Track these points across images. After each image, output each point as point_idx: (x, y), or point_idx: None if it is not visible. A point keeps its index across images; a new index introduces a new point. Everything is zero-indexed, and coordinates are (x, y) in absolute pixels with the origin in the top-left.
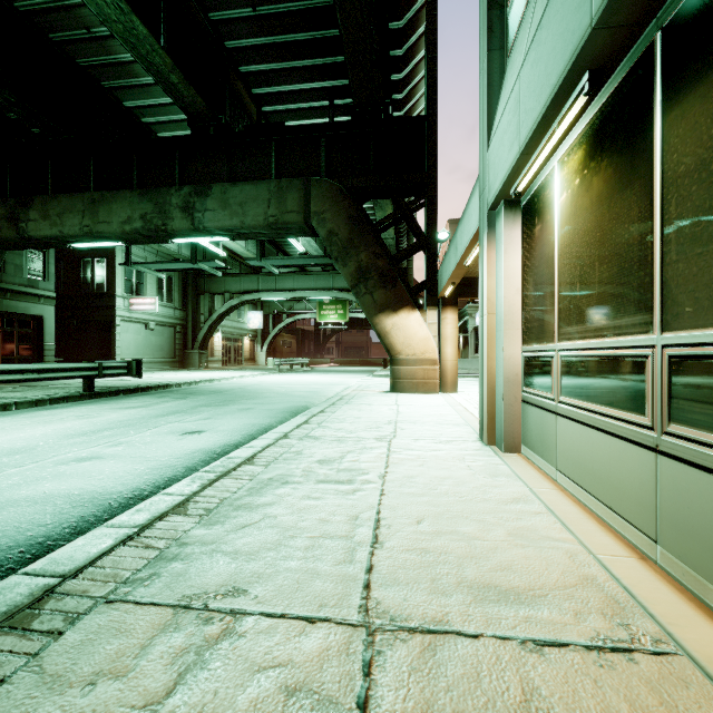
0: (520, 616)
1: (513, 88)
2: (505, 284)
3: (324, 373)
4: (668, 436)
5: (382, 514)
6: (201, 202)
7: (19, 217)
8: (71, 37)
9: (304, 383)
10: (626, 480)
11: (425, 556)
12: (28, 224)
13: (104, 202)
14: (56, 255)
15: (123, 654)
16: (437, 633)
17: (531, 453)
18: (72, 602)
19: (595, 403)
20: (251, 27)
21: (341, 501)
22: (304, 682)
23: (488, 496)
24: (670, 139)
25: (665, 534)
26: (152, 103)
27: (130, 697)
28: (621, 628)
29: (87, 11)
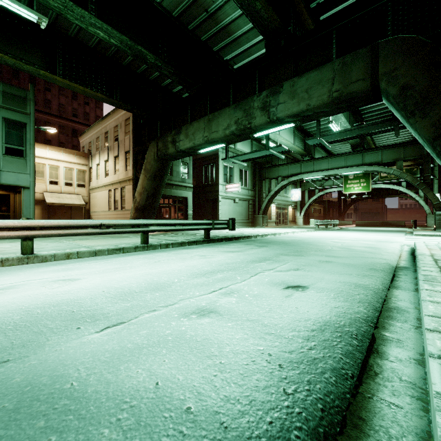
0: None
1: None
2: None
3: (358, 231)
4: None
5: None
6: (274, 99)
7: (176, 140)
8: (198, 22)
9: (351, 239)
10: None
11: None
12: (179, 143)
13: (214, 119)
14: (193, 166)
15: None
16: None
17: None
18: None
19: None
20: None
21: None
22: None
23: None
24: None
25: None
26: (240, 51)
27: None
28: None
29: None
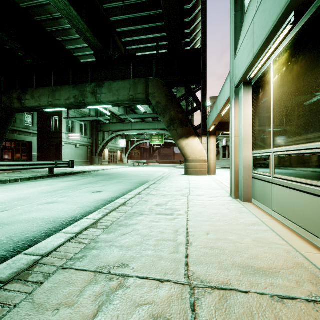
0: (268, 282)
1: (249, 27)
2: (243, 122)
3: (153, 167)
4: None
5: (189, 229)
6: (99, 90)
7: (22, 98)
8: (44, 18)
9: (145, 171)
10: (314, 215)
11: (213, 250)
12: (25, 101)
13: (57, 90)
14: (37, 115)
15: (71, 295)
16: (226, 290)
17: (257, 202)
18: (47, 268)
19: (295, 177)
20: (122, 10)
21: (168, 223)
22: (162, 313)
23: (239, 222)
24: None
25: None
26: (78, 47)
27: (76, 317)
28: None
29: (50, 6)
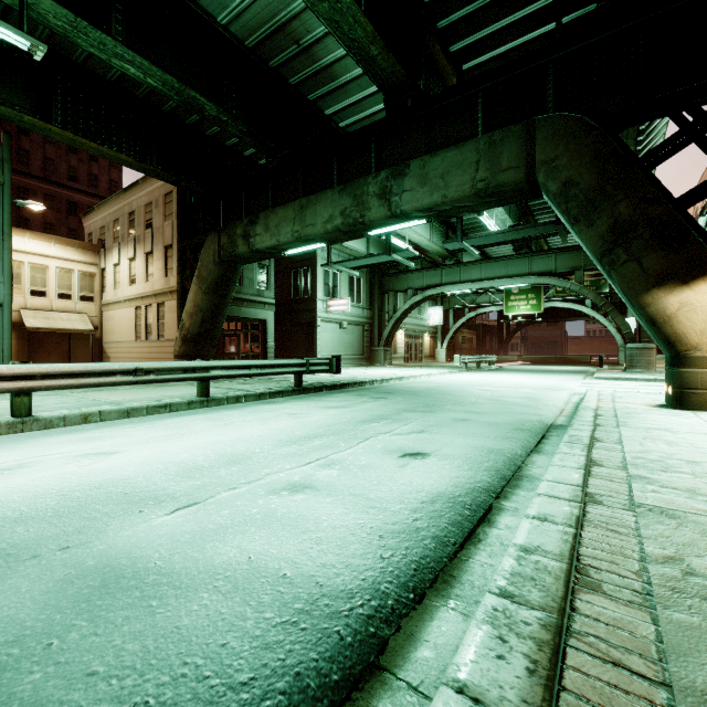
0: None
1: None
2: None
3: (521, 373)
4: None
5: None
6: (397, 184)
7: (250, 234)
8: (285, 58)
9: (508, 386)
10: None
11: None
12: (255, 238)
13: (310, 206)
14: (275, 269)
15: None
16: None
17: None
18: None
19: None
20: None
21: None
22: None
23: None
24: None
25: None
26: (348, 103)
27: None
28: None
29: (297, 23)
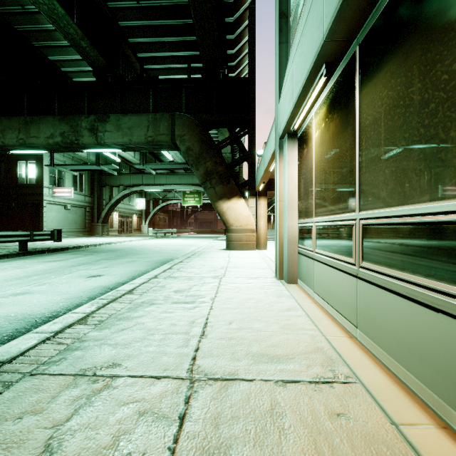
0: (278, 369)
1: (290, 68)
2: (288, 183)
3: (186, 238)
4: (362, 268)
5: (209, 319)
6: (102, 126)
7: None
8: (10, 10)
9: (172, 245)
10: (344, 295)
11: (230, 341)
12: None
13: (34, 123)
14: None
15: (40, 402)
16: (230, 380)
17: (302, 283)
18: (8, 376)
19: (331, 252)
20: (136, 13)
21: (185, 313)
22: (150, 409)
23: (273, 308)
24: (362, 105)
25: (360, 322)
26: (68, 58)
27: (44, 423)
28: (330, 372)
29: None
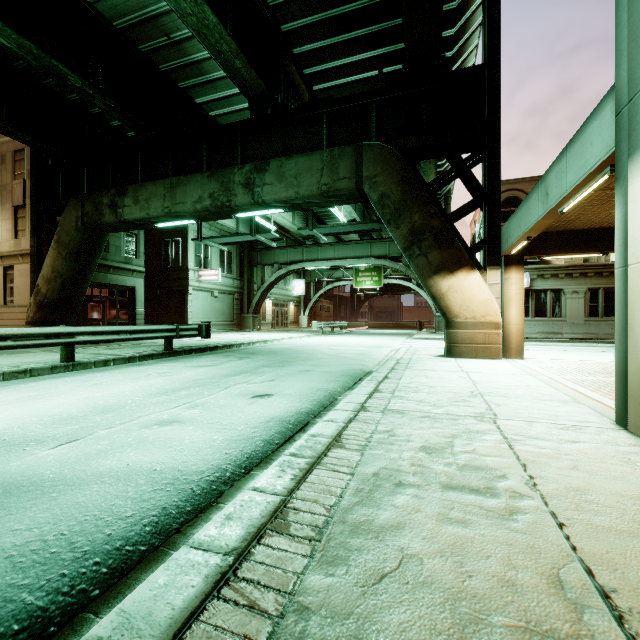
0: None
1: None
2: None
3: (364, 336)
4: None
5: (599, 576)
6: (260, 177)
7: (117, 204)
8: (155, 45)
9: (349, 345)
10: None
11: None
12: (124, 209)
13: (180, 185)
14: (144, 238)
15: None
16: None
17: None
18: None
19: None
20: (305, 6)
21: (504, 534)
22: None
23: None
24: None
25: None
26: (217, 96)
27: None
28: None
29: (167, 19)
